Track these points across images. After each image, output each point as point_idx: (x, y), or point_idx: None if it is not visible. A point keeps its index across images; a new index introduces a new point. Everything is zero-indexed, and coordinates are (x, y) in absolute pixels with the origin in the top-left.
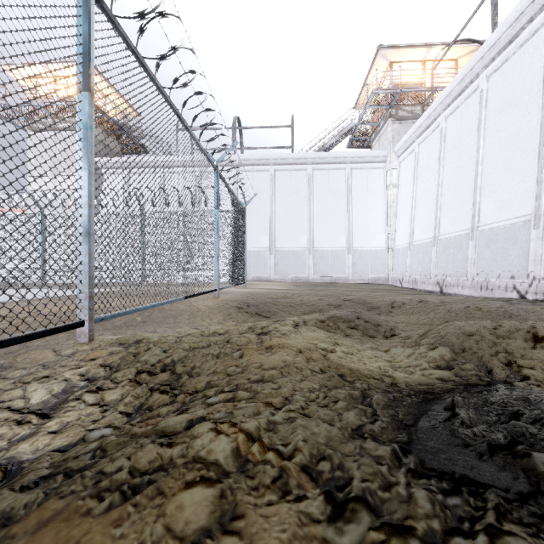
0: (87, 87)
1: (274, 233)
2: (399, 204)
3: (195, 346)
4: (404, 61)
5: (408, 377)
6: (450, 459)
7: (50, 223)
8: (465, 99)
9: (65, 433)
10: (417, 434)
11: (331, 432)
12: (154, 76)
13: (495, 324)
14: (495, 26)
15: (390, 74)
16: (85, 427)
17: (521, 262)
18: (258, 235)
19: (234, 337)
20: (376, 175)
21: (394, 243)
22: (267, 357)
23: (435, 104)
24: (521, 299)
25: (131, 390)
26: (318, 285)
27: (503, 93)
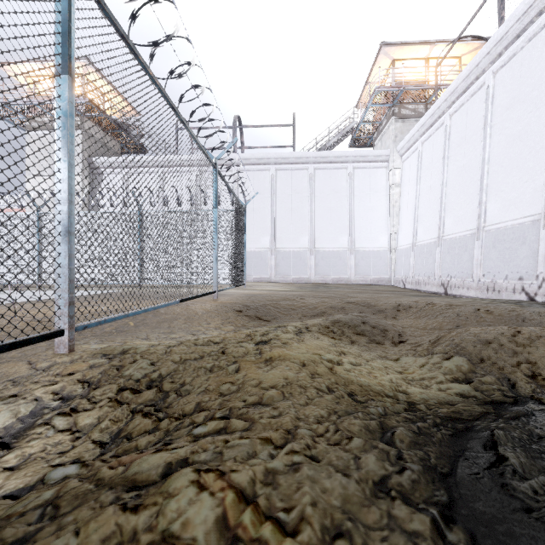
0: (66, 70)
1: (275, 233)
2: (402, 204)
3: (186, 358)
4: (407, 59)
5: (424, 393)
6: (510, 534)
7: (21, 221)
8: (470, 96)
9: (24, 470)
10: (459, 490)
11: (348, 488)
12: (146, 65)
13: (514, 330)
14: (501, 21)
15: (393, 72)
16: (49, 461)
17: (530, 263)
18: (259, 236)
19: (230, 346)
20: (378, 174)
21: (397, 243)
22: (266, 372)
23: (439, 101)
24: (530, 301)
25: (110, 412)
26: (320, 286)
27: (510, 90)
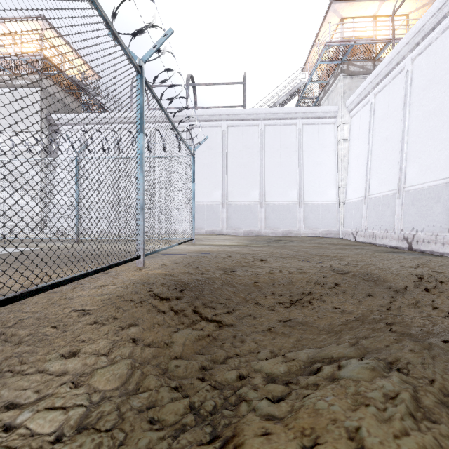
0: None
1: (227, 187)
2: (351, 158)
3: None
4: (355, 17)
5: None
6: None
7: None
8: (441, 33)
9: None
10: None
11: None
12: None
13: None
14: None
15: (341, 30)
16: None
17: None
18: (211, 190)
19: None
20: (326, 130)
21: (346, 197)
22: None
23: (399, 46)
24: None
25: None
26: (271, 239)
27: None
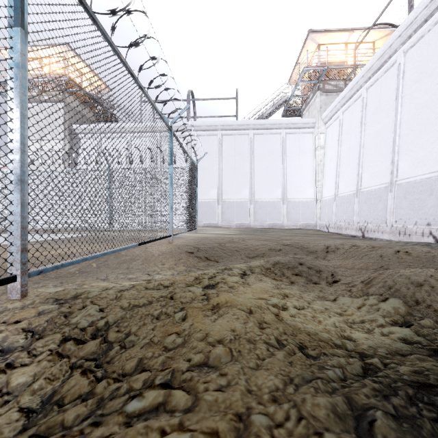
0: (18, 23)
1: (222, 187)
2: (326, 162)
3: (135, 303)
4: (329, 43)
5: (369, 339)
6: None
7: None
8: (384, 73)
9: None
10: None
11: None
12: (105, 32)
13: None
14: (411, 8)
15: (318, 54)
16: None
17: (436, 211)
18: (208, 189)
19: (178, 291)
20: (306, 139)
21: (322, 195)
22: (213, 321)
23: (358, 77)
24: (437, 244)
25: (48, 367)
26: (258, 230)
27: (419, 66)
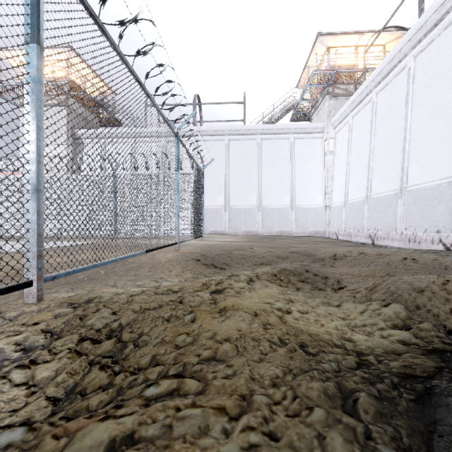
0: (35, 39)
1: (229, 193)
2: (335, 168)
3: (146, 307)
4: (339, 46)
5: (369, 341)
6: None
7: None
8: (394, 77)
9: None
10: None
11: None
12: (114, 42)
13: (443, 279)
14: (421, 12)
15: (327, 57)
16: None
17: (446, 218)
18: (215, 195)
19: (187, 296)
20: (315, 144)
21: (331, 202)
22: (220, 323)
23: (367, 81)
24: (447, 251)
25: (68, 364)
26: (266, 237)
27: (429, 70)
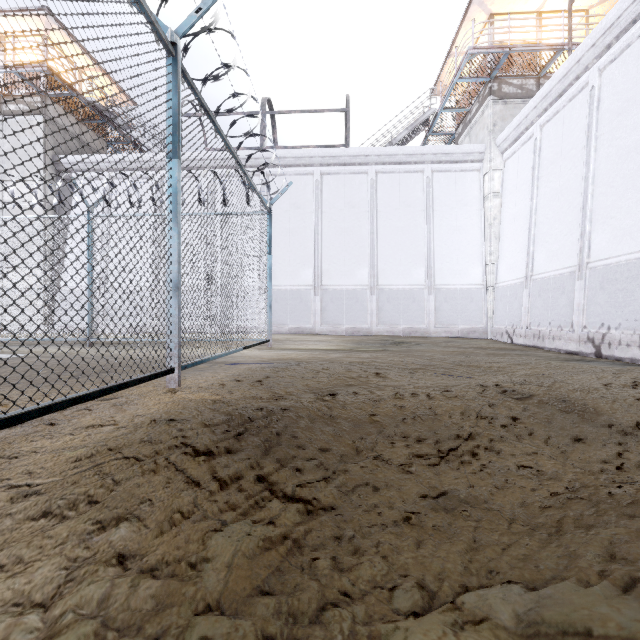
0: None
1: (321, 264)
2: (505, 221)
3: None
4: (510, 13)
5: None
6: None
7: None
8: None
9: None
10: None
11: None
12: None
13: None
14: None
15: (490, 31)
16: None
17: None
18: (298, 268)
19: None
20: (468, 180)
21: (496, 278)
22: None
23: (581, 50)
24: None
25: None
26: (388, 340)
27: None
